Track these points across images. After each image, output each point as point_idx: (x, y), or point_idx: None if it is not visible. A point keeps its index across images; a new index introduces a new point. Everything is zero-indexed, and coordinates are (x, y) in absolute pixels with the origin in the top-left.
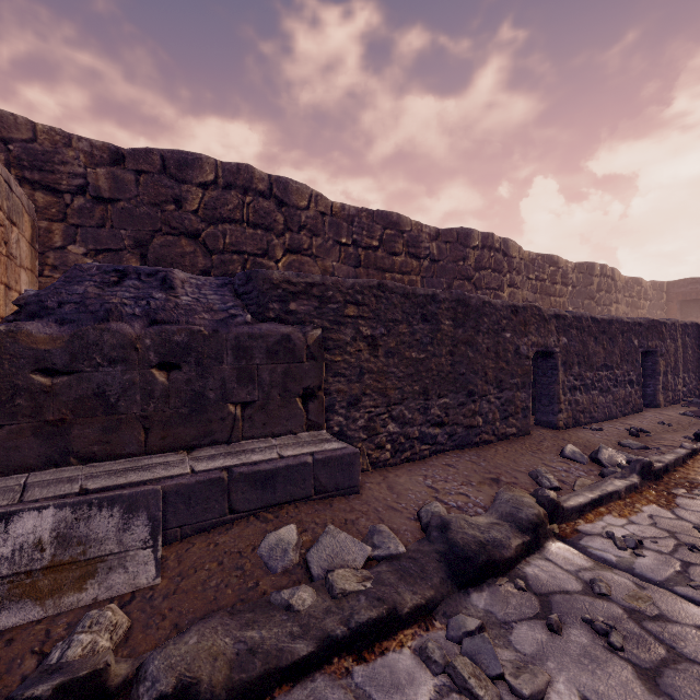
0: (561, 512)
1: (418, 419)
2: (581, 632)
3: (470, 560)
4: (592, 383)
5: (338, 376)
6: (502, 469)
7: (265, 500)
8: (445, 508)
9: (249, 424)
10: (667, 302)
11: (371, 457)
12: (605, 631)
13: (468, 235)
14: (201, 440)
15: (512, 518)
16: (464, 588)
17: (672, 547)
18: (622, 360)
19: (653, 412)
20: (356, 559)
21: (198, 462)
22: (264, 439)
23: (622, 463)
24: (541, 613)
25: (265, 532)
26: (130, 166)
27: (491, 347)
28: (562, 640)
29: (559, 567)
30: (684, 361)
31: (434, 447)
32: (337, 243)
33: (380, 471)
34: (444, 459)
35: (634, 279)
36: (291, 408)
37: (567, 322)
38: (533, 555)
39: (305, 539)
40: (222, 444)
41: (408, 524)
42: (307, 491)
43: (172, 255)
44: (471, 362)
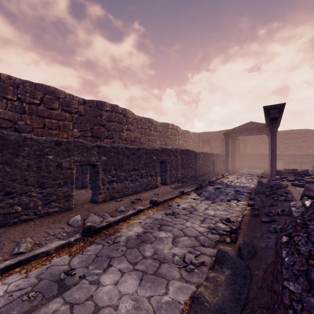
0: None
1: None
2: None
3: None
4: (125, 178)
5: None
6: (2, 243)
7: None
8: None
9: None
10: (198, 140)
11: None
12: None
13: (103, 104)
14: None
15: None
16: None
17: (15, 298)
18: (146, 166)
19: (161, 187)
20: None
21: None
22: None
23: (95, 223)
24: None
25: None
26: None
27: (33, 164)
28: None
29: None
30: (181, 164)
31: None
32: (4, 98)
33: None
34: None
35: (186, 131)
36: None
37: (106, 149)
38: None
39: None
40: None
41: None
42: None
43: None
44: (9, 174)
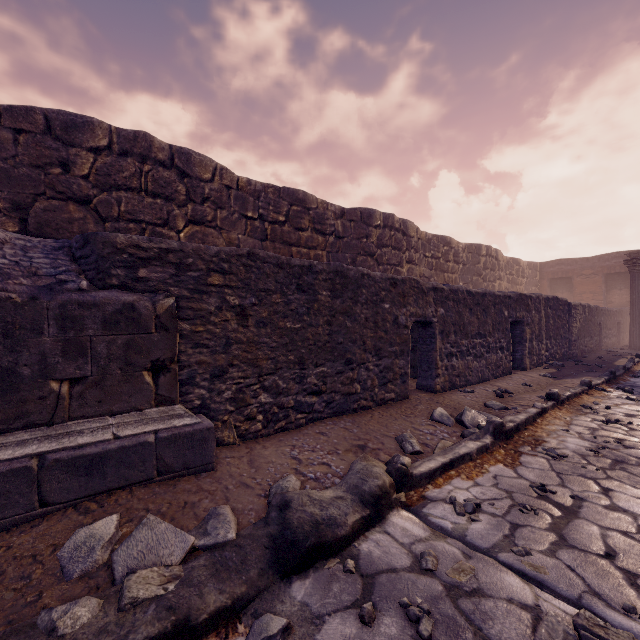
0: (410, 479)
1: (293, 388)
2: (394, 620)
3: (297, 545)
4: (467, 349)
5: (200, 347)
6: (372, 435)
7: (90, 487)
8: (302, 480)
9: (79, 403)
10: (540, 279)
11: (239, 429)
12: (417, 617)
13: (371, 215)
14: (11, 423)
15: (357, 491)
16: (286, 577)
17: (506, 508)
18: (494, 329)
19: (520, 374)
20: (173, 553)
21: (1, 449)
22: (99, 418)
23: (482, 423)
24: (361, 599)
25: (79, 526)
26: (7, 124)
27: (370, 317)
28: (371, 633)
29: (395, 540)
30: (546, 329)
31: (311, 416)
32: (243, 216)
33: (248, 444)
34: (319, 427)
35: (514, 259)
36: (135, 383)
37: (444, 294)
38: (373, 528)
39: (126, 531)
40: (41, 427)
41: (256, 502)
42: (148, 473)
43: (57, 220)
44: (350, 332)
